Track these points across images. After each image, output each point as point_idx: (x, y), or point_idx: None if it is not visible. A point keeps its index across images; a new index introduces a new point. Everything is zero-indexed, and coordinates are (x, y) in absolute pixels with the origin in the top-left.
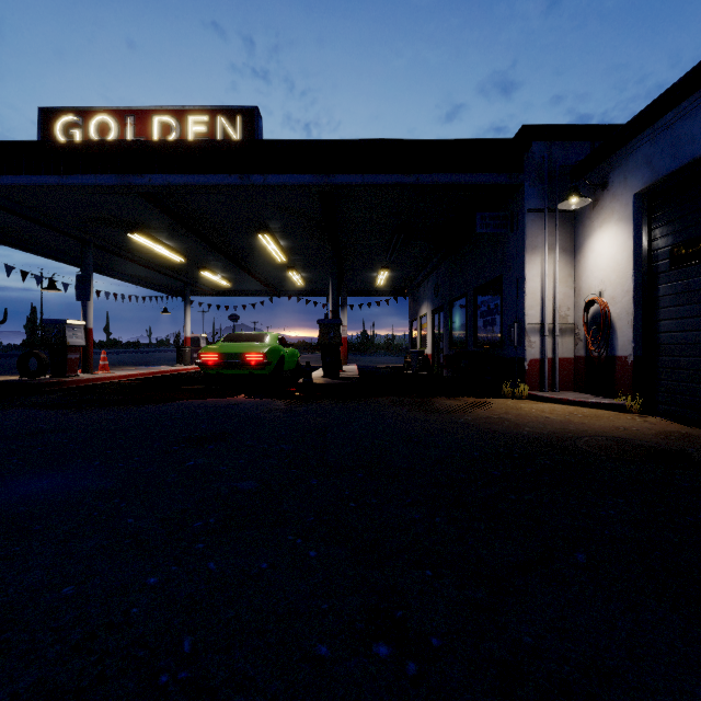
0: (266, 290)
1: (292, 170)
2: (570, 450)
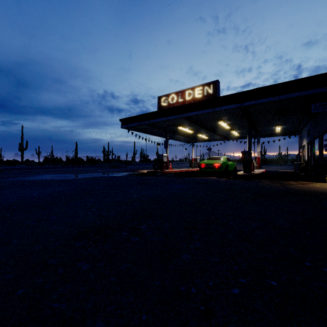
0: (222, 138)
1: (229, 104)
2: (316, 193)
